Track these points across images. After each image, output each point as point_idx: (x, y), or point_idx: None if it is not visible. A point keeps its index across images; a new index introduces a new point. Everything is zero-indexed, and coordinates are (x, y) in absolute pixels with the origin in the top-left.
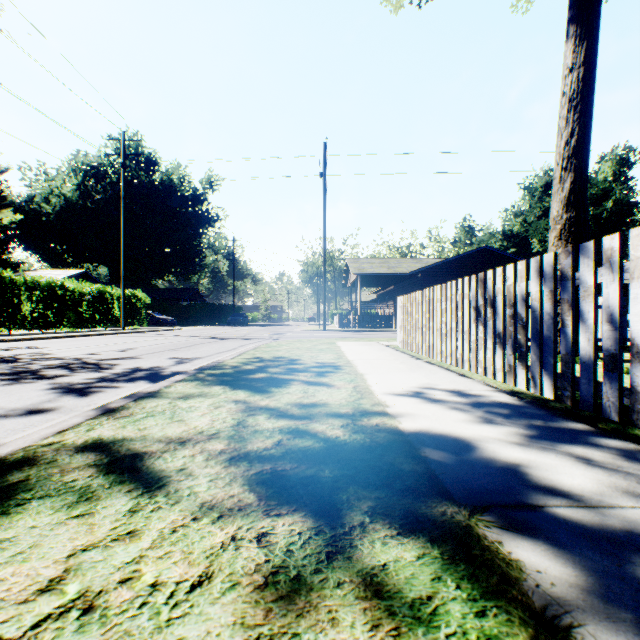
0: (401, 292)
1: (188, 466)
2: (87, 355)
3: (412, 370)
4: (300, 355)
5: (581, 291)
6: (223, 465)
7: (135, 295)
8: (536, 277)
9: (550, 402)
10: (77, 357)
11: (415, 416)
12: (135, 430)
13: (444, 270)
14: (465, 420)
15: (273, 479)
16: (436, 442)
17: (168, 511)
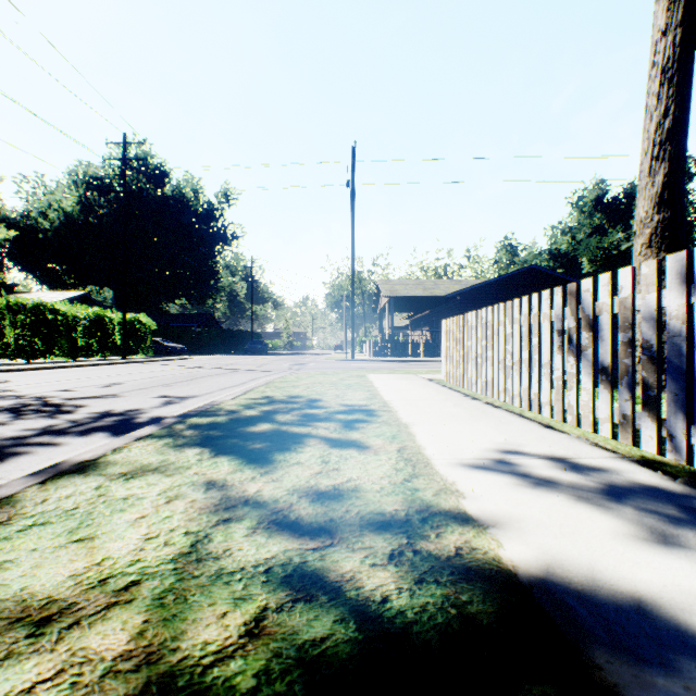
0: (438, 317)
1: None
2: (57, 392)
3: (474, 417)
4: (322, 393)
5: None
6: None
7: (139, 320)
8: (679, 283)
9: None
10: (42, 395)
11: (520, 523)
12: None
13: (487, 292)
14: (617, 535)
15: None
16: (603, 619)
17: None
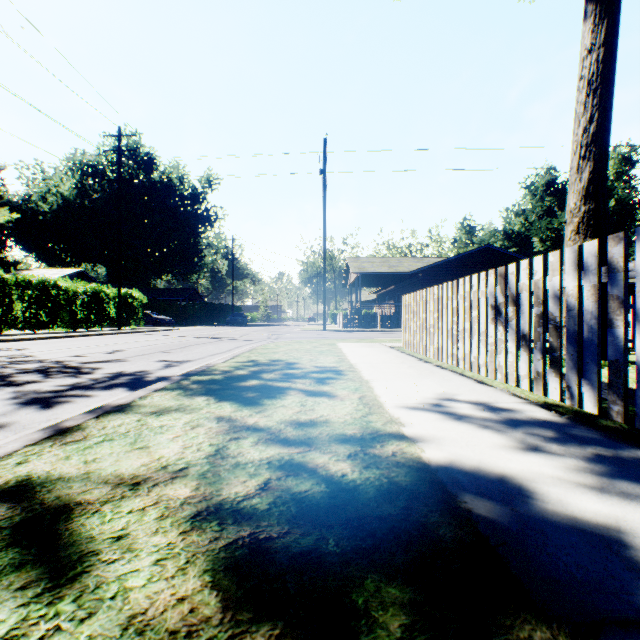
0: (402, 292)
1: (130, 531)
2: (71, 357)
3: (423, 376)
4: (298, 358)
5: (638, 285)
6: (181, 529)
7: (131, 295)
8: (574, 269)
9: (599, 419)
10: (59, 360)
11: (439, 440)
12: (79, 463)
13: (446, 269)
14: (504, 446)
15: (251, 559)
16: (476, 483)
17: (67, 639)
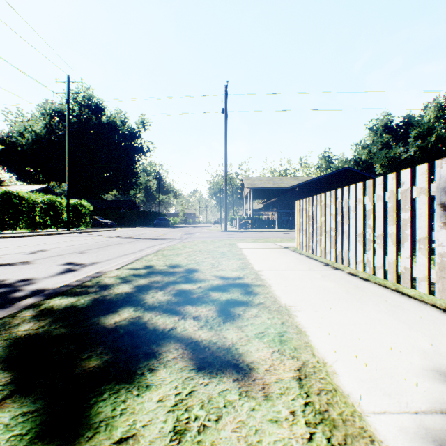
0: (282, 202)
1: None
2: None
3: (355, 296)
4: (200, 262)
5: None
6: None
7: (81, 204)
8: None
9: None
10: None
11: None
12: None
13: (316, 185)
14: None
15: None
16: None
17: None
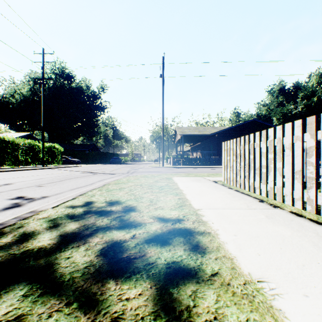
0: (205, 145)
1: None
2: None
3: None
4: (139, 198)
5: None
6: None
7: (54, 146)
8: None
9: None
10: None
11: None
12: None
13: (230, 132)
14: None
15: None
16: None
17: None
